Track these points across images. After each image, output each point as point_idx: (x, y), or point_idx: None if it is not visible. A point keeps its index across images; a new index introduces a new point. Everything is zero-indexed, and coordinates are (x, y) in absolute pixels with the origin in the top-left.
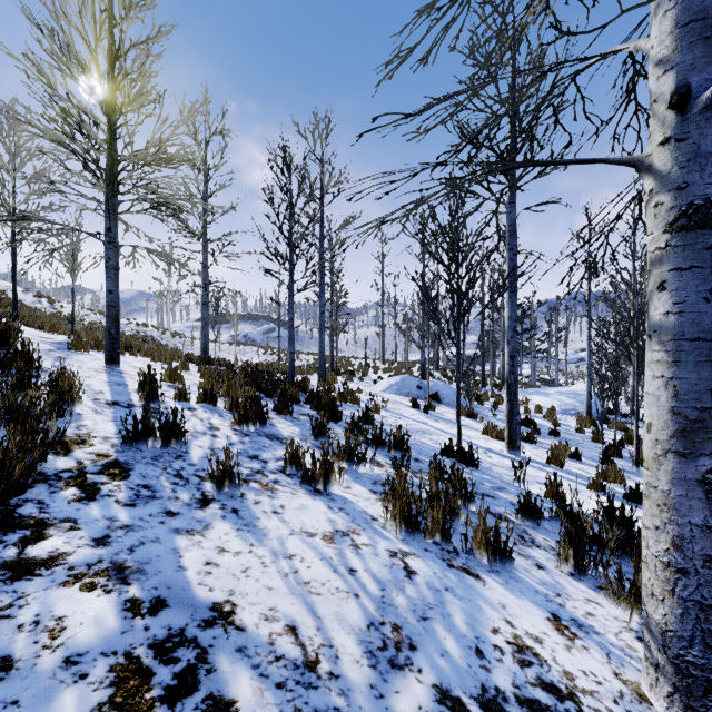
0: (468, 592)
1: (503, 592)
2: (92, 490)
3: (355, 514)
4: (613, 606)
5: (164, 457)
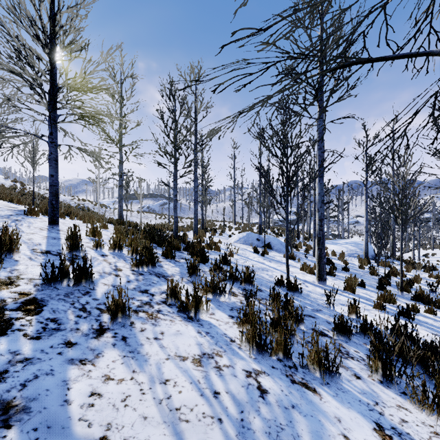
0: (310, 408)
1: (336, 405)
2: (6, 325)
3: (218, 337)
4: (418, 411)
5: (74, 294)
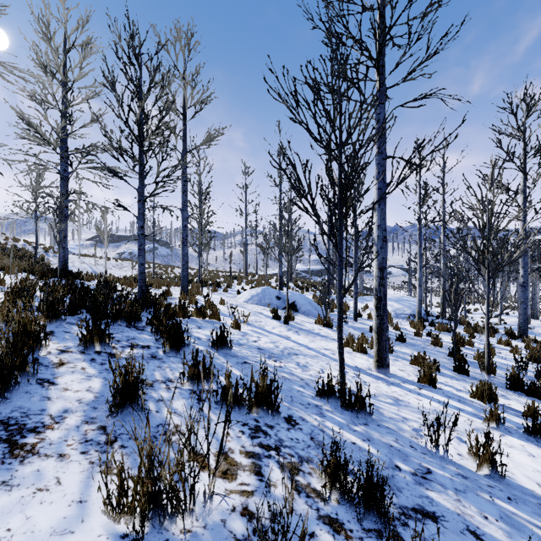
0: None
1: None
2: None
3: None
4: None
5: None
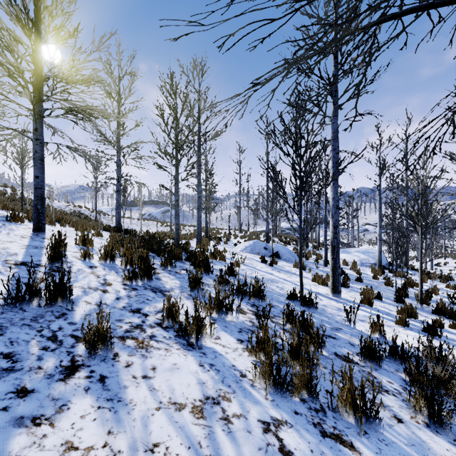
0: None
1: None
2: None
3: (225, 371)
4: None
5: (45, 317)
